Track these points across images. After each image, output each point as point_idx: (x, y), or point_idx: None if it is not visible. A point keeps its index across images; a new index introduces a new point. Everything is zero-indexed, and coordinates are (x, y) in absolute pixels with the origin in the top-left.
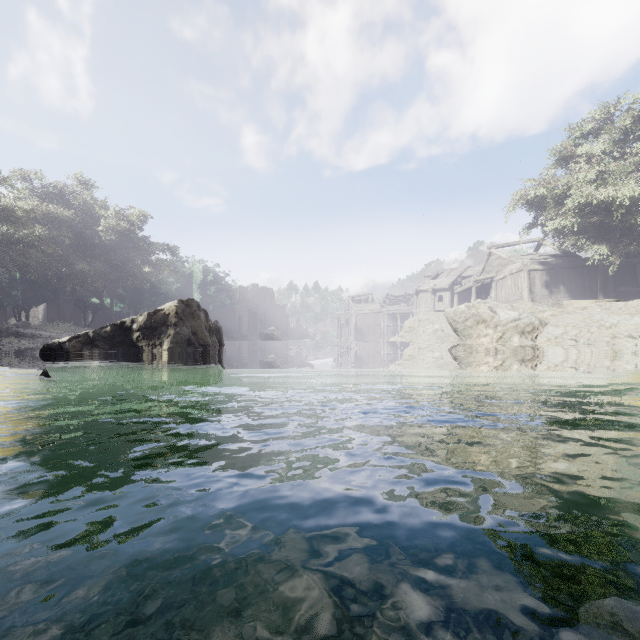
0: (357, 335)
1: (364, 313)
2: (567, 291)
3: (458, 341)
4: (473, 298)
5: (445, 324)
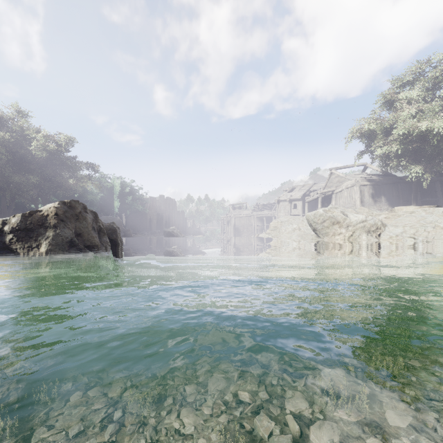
0: (235, 232)
1: (240, 216)
2: (387, 200)
3: (317, 238)
4: (319, 205)
5: (301, 224)
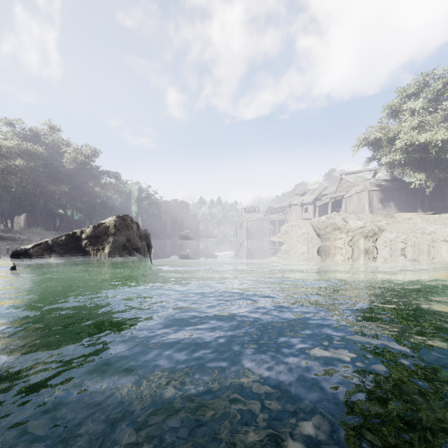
0: (248, 235)
1: (252, 220)
2: (395, 205)
3: (320, 242)
4: (329, 210)
5: (310, 229)
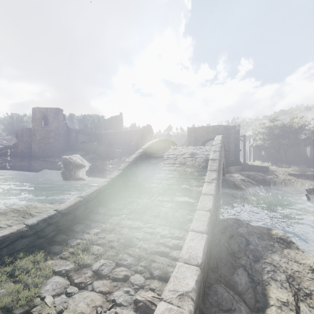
0: None
1: None
2: None
3: None
4: None
5: None
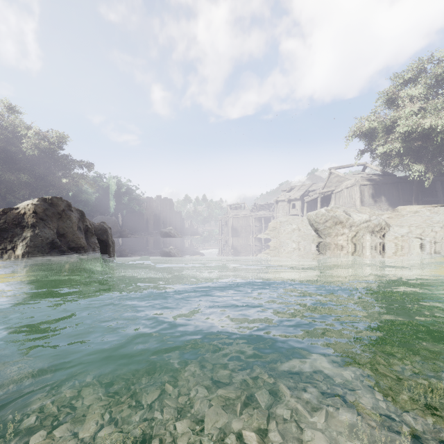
0: (233, 233)
1: (238, 217)
2: (387, 200)
3: (318, 239)
4: (319, 205)
5: (301, 225)
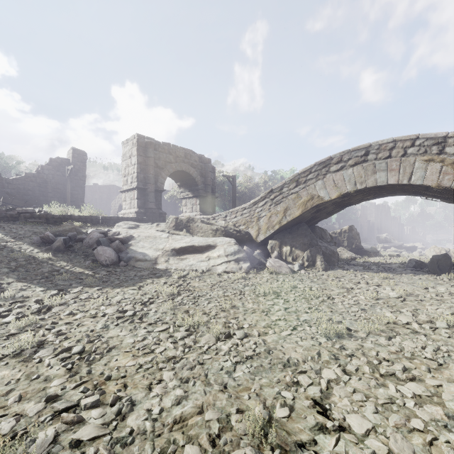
0: None
1: None
2: None
3: None
4: None
5: None
